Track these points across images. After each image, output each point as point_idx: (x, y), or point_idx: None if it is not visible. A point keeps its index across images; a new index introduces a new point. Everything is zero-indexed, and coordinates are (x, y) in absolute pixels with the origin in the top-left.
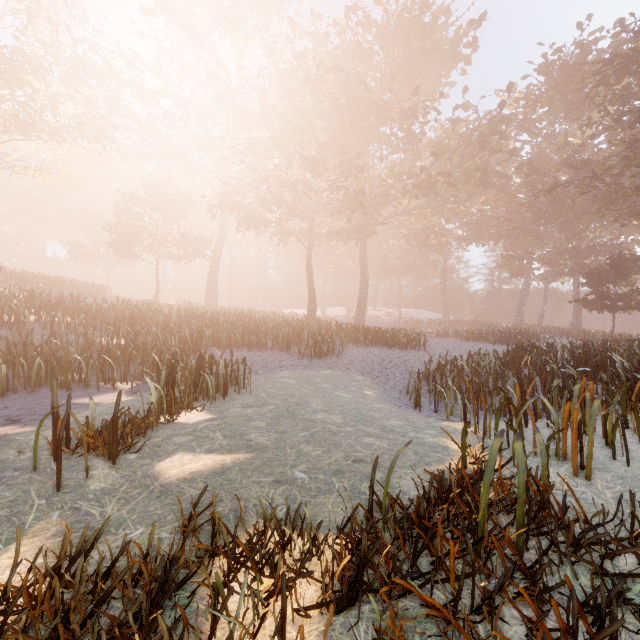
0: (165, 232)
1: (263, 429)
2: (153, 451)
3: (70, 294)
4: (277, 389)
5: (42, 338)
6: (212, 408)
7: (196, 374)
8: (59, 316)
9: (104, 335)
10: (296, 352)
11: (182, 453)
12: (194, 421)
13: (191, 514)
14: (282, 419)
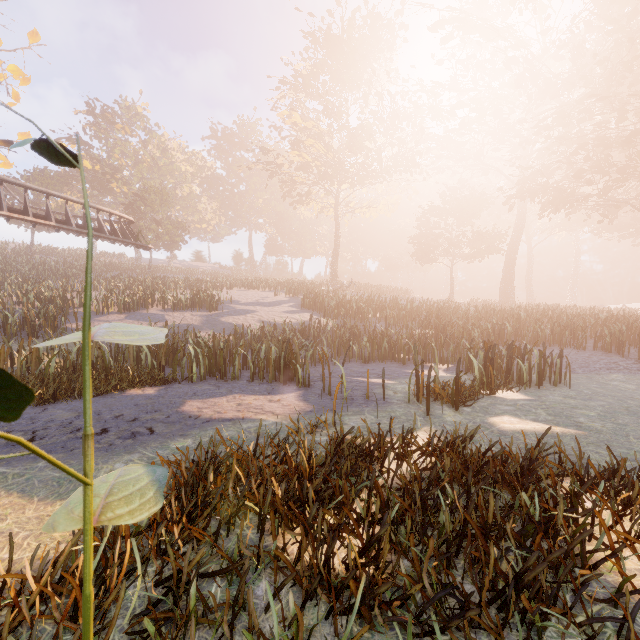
0: (459, 234)
1: (593, 417)
2: (483, 410)
3: (390, 297)
4: (606, 390)
5: (381, 328)
6: (527, 392)
7: (508, 360)
8: (387, 313)
9: (417, 328)
10: (634, 355)
11: (508, 416)
12: (512, 398)
13: (536, 445)
14: (619, 415)
